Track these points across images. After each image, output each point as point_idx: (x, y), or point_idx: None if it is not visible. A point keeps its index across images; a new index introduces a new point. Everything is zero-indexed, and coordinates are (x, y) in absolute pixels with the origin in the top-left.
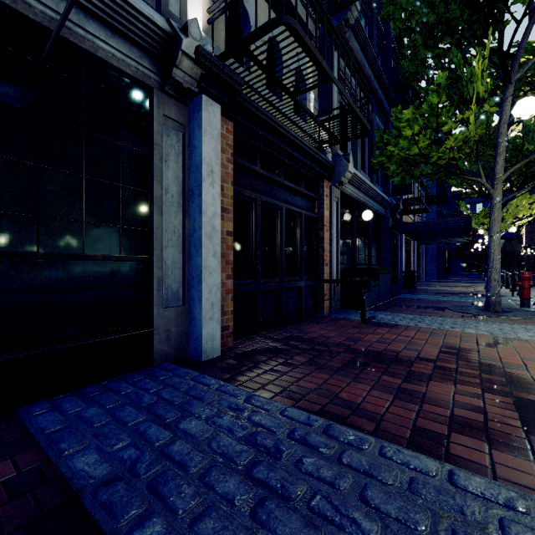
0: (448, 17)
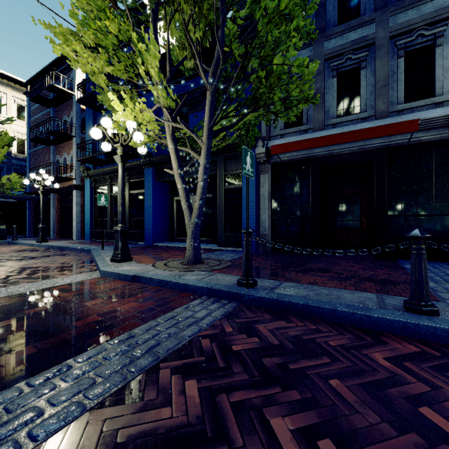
0: None
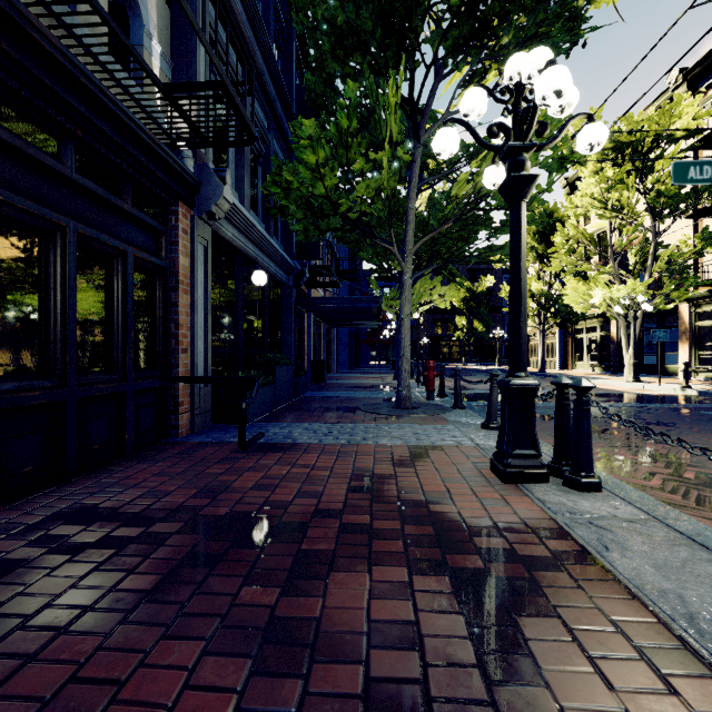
0: (360, 26)
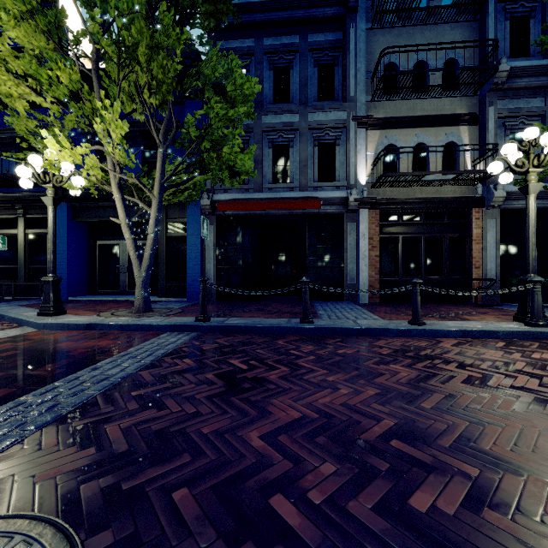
0: None
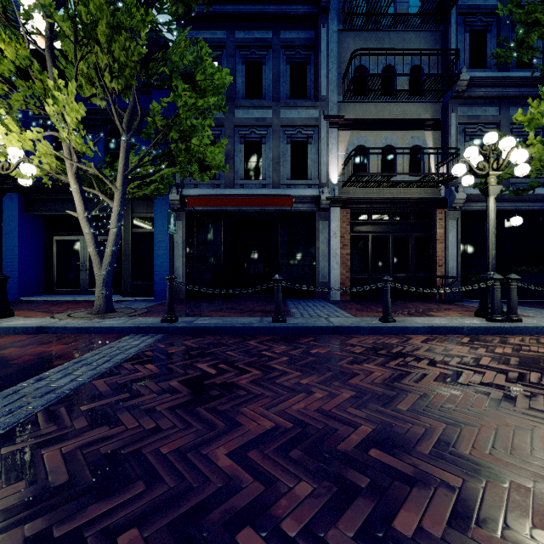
0: None
